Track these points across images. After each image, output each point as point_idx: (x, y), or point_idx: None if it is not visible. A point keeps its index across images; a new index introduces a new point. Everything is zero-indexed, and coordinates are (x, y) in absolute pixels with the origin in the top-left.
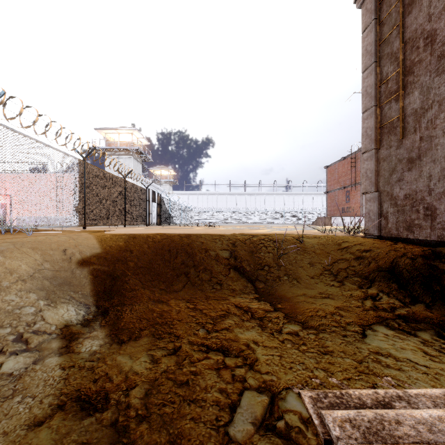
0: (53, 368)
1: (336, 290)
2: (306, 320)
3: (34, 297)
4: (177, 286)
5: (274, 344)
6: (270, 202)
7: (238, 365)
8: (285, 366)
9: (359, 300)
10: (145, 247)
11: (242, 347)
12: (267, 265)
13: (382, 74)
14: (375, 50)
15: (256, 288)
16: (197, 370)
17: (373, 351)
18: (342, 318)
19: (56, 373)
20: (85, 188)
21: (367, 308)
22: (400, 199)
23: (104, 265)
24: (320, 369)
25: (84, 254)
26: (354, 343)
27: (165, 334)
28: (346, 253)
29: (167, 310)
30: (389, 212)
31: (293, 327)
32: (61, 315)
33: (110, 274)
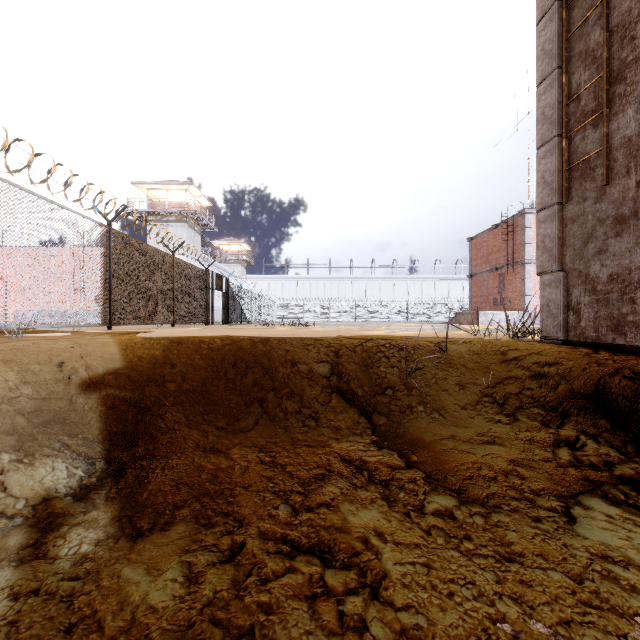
0: None
1: (506, 430)
2: (464, 487)
3: None
4: (246, 423)
5: (415, 539)
6: (388, 291)
7: (349, 588)
8: (439, 591)
9: (548, 448)
10: (196, 359)
11: (355, 545)
12: (390, 388)
13: (571, 85)
14: (559, 49)
15: (373, 425)
16: (272, 602)
17: (595, 553)
18: (524, 483)
19: None
20: (111, 267)
21: (563, 463)
22: (601, 283)
23: (126, 389)
24: (508, 598)
25: (93, 370)
26: (559, 536)
27: (218, 517)
28: (516, 368)
29: (226, 467)
30: (581, 303)
31: (444, 500)
32: (39, 479)
33: (134, 404)
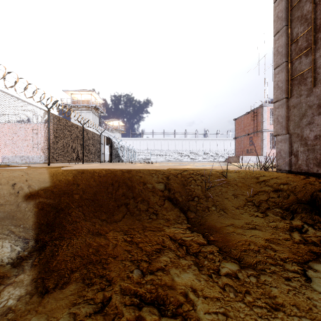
0: None
1: (262, 221)
2: (242, 257)
3: None
4: (117, 217)
5: (216, 294)
6: (193, 146)
7: None
8: None
9: (286, 232)
10: (91, 181)
11: (180, 299)
12: (196, 197)
13: (293, 34)
14: (286, 15)
15: (188, 218)
16: None
17: None
18: (276, 254)
19: None
20: (50, 132)
21: (296, 241)
22: (310, 140)
23: (50, 199)
24: None
25: (32, 188)
26: (303, 291)
27: (96, 278)
28: (265, 186)
29: (104, 245)
30: (299, 151)
31: (231, 266)
32: None
33: (54, 207)
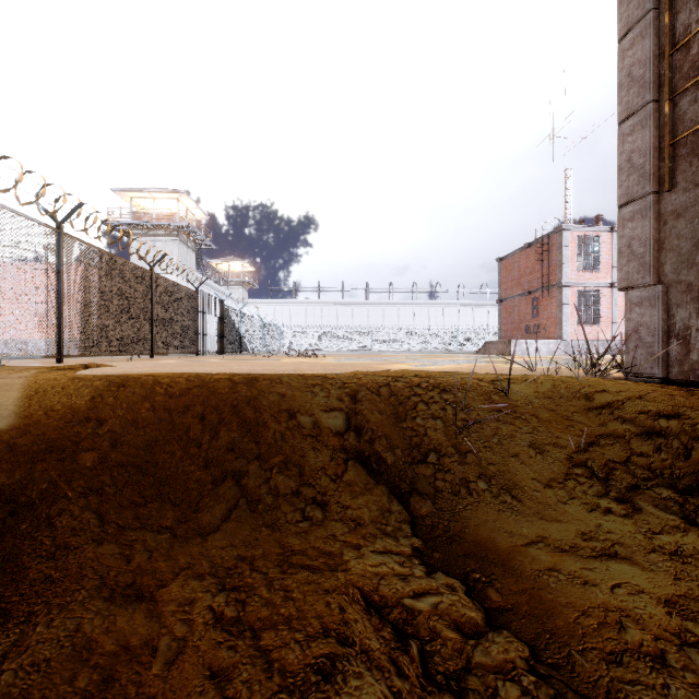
0: None
1: (629, 530)
2: (620, 695)
3: None
4: (210, 517)
5: None
6: (407, 317)
7: None
8: None
9: None
10: (142, 410)
11: None
12: (433, 452)
13: (673, 30)
14: None
15: (412, 516)
16: None
17: None
18: None
19: None
20: (61, 282)
21: None
22: None
23: None
24: None
25: None
26: None
27: None
28: (613, 420)
29: (139, 647)
30: (692, 327)
31: None
32: None
33: (6, 499)
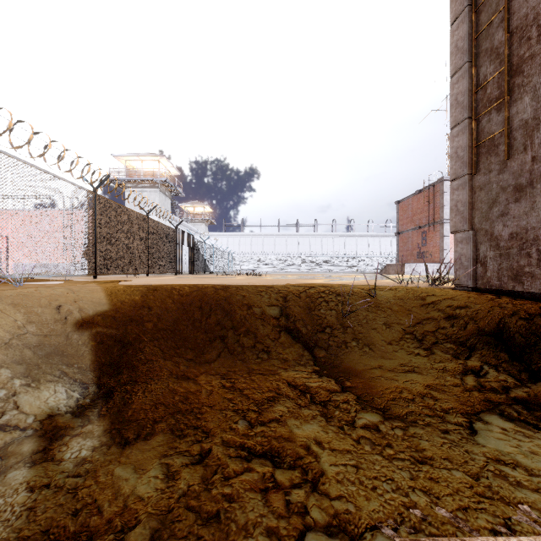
0: (17, 488)
1: (424, 362)
2: (388, 406)
3: (7, 375)
4: (210, 355)
5: (347, 446)
6: (328, 246)
7: (294, 483)
8: (365, 486)
9: (457, 376)
10: (169, 303)
11: (299, 451)
12: (329, 327)
13: (479, 76)
14: (469, 46)
15: (315, 357)
16: (233, 494)
17: (491, 458)
18: (437, 403)
19: (19, 498)
20: (97, 226)
21: (469, 387)
22: (503, 240)
23: (112, 328)
24: (419, 491)
25: (85, 312)
26: (462, 444)
27: (189, 430)
28: (433, 310)
29: (195, 391)
30: (487, 256)
31: (371, 417)
32: (44, 399)
33: (119, 340)
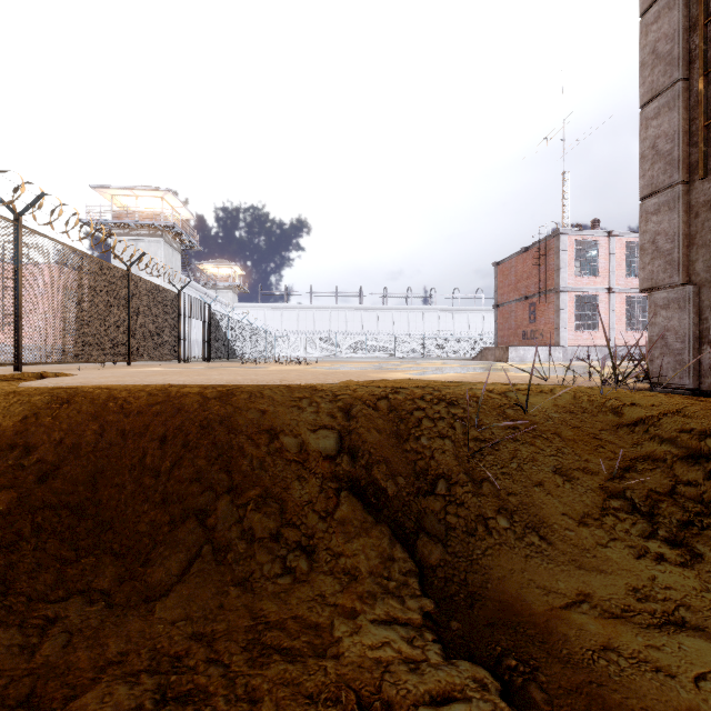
0: None
1: (693, 586)
2: None
3: None
4: (163, 574)
5: None
6: (402, 323)
7: None
8: None
9: None
10: (88, 433)
11: None
12: (442, 480)
13: None
14: None
15: (420, 565)
16: None
17: None
18: None
19: None
20: (20, 281)
21: None
22: None
23: None
24: None
25: None
26: None
27: None
28: (650, 440)
29: None
30: None
31: None
32: None
33: None
